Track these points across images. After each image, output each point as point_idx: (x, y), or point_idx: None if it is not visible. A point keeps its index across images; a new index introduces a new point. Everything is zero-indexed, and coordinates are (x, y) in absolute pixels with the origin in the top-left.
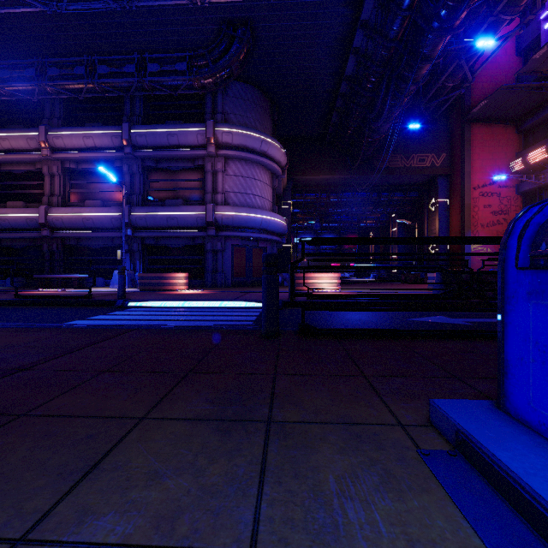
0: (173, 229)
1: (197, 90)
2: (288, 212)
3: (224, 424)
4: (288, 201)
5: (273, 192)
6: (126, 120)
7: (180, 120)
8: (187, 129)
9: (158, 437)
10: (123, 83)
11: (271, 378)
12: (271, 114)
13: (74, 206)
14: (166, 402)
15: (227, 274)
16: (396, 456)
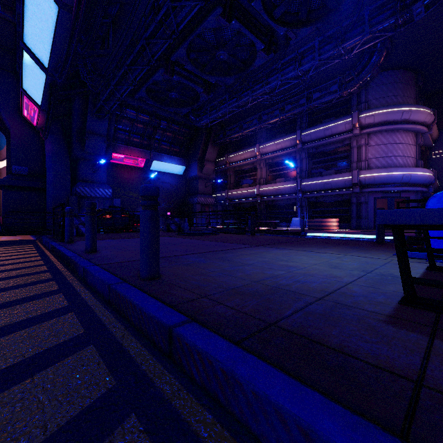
0: (327, 191)
1: (345, 97)
2: (440, 161)
3: (352, 248)
4: (440, 151)
5: (417, 149)
6: (298, 128)
7: (332, 116)
8: (337, 123)
9: (337, 247)
10: (298, 110)
11: (370, 247)
12: (414, 83)
13: (270, 183)
14: (337, 246)
15: (369, 220)
16: (391, 252)
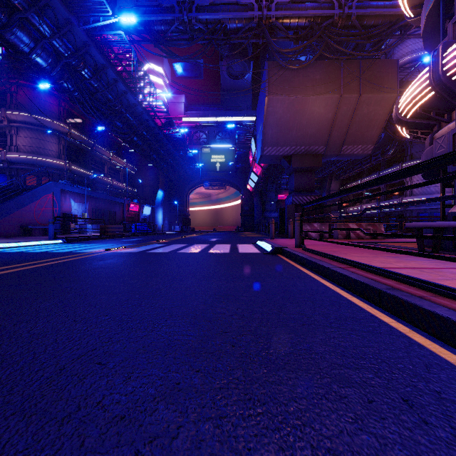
0: (392, 209)
1: (388, 158)
2: None
3: None
4: None
5: None
6: (380, 169)
7: (398, 161)
8: (394, 168)
9: None
10: (369, 164)
11: None
12: None
13: (370, 203)
14: None
15: None
16: None
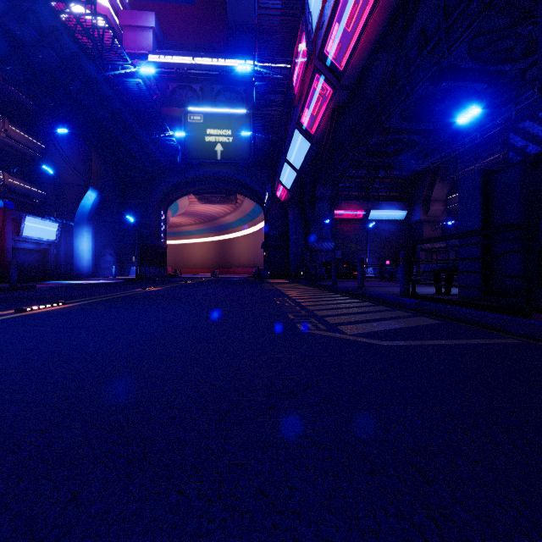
0: None
1: None
2: None
3: None
4: None
5: None
6: None
7: None
8: None
9: None
10: None
11: None
12: None
13: None
14: None
15: None
16: None
